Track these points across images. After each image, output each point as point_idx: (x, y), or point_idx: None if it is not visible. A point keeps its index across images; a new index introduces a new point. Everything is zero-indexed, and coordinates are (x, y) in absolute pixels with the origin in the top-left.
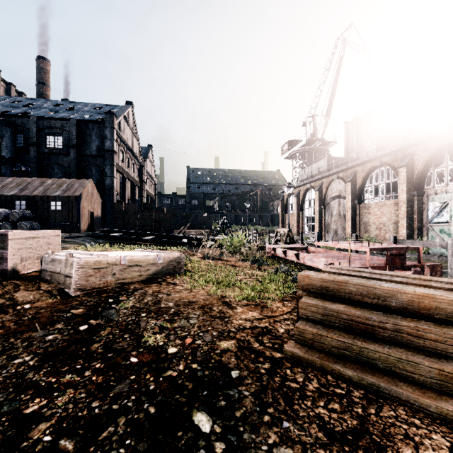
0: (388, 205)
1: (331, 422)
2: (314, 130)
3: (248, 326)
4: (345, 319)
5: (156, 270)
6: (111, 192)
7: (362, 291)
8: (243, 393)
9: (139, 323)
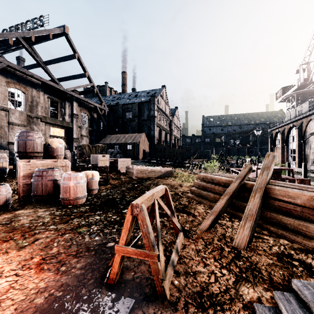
0: None
1: (182, 203)
2: (308, 75)
3: (182, 191)
4: (202, 186)
5: (161, 174)
6: (153, 139)
7: (210, 178)
8: None
9: (150, 186)
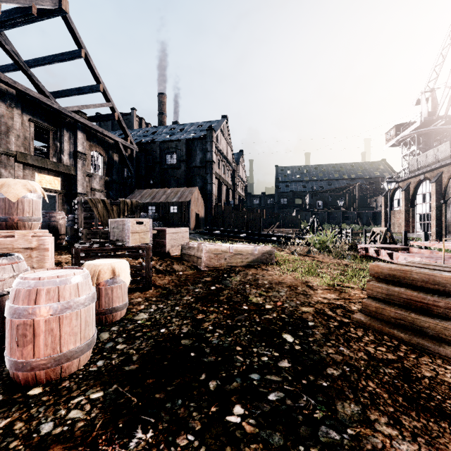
0: None
1: (375, 354)
2: (434, 107)
3: (325, 302)
4: (404, 298)
5: (253, 259)
6: (211, 197)
7: (424, 279)
8: (315, 332)
9: (245, 290)
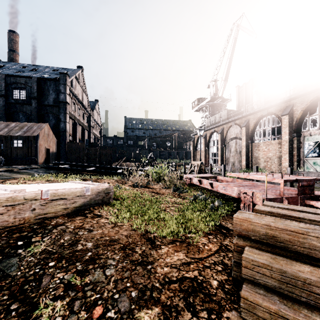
0: (274, 144)
1: None
2: (216, 91)
3: (175, 278)
4: (317, 294)
5: (84, 202)
6: (64, 134)
7: None
8: None
9: (41, 278)
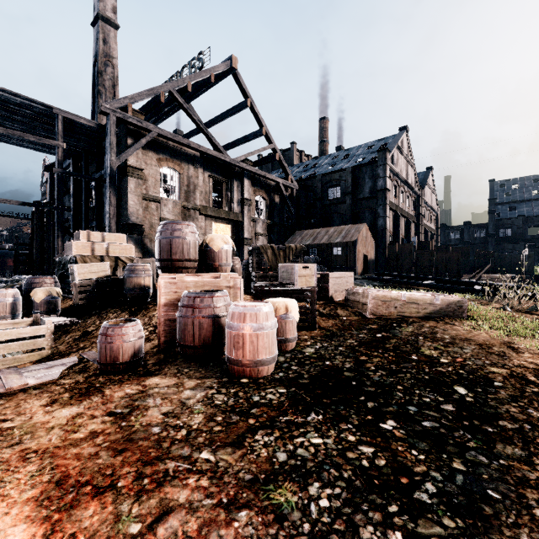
0: None
1: None
2: None
3: (531, 367)
4: None
5: (433, 310)
6: (383, 233)
7: None
8: (500, 392)
9: (417, 341)
